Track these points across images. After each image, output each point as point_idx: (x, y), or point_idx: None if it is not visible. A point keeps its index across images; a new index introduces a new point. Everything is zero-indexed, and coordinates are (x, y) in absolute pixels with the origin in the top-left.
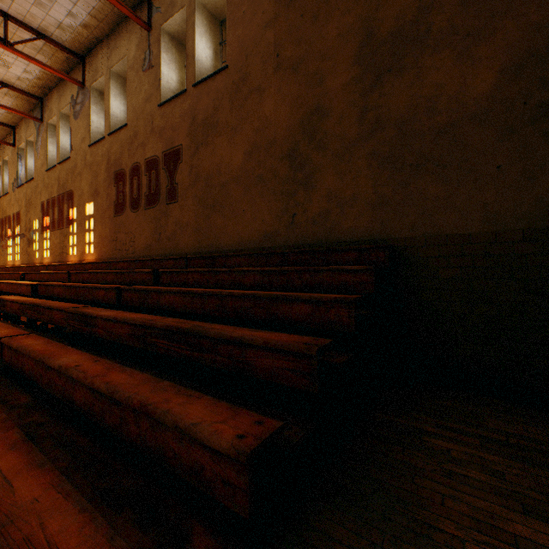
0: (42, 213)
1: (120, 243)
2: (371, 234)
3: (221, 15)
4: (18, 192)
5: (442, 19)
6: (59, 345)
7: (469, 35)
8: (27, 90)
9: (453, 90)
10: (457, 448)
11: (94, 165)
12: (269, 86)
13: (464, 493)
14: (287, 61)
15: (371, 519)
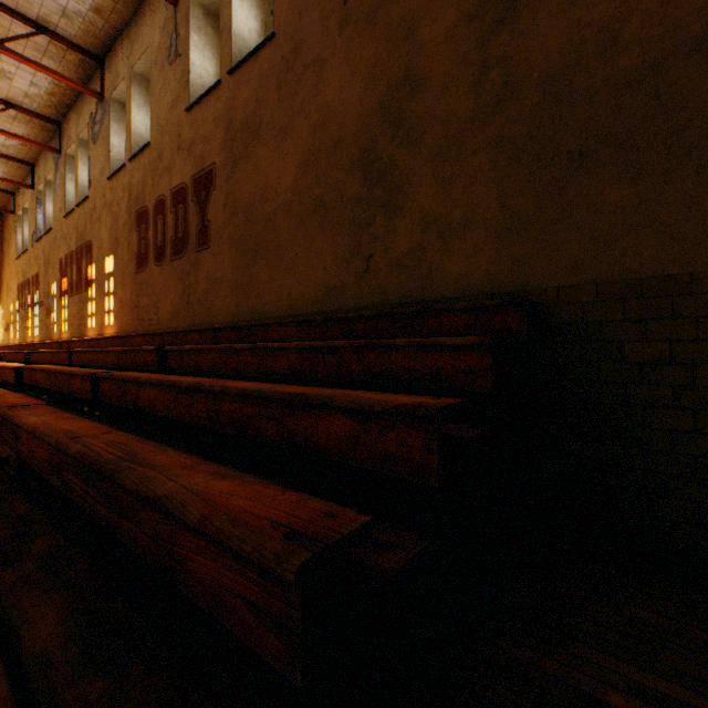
0: (60, 273)
1: (142, 310)
2: (496, 283)
3: None
4: (37, 248)
5: None
6: None
7: None
8: (39, 111)
9: None
10: None
11: (114, 204)
12: (333, 53)
13: None
14: (359, 8)
15: None
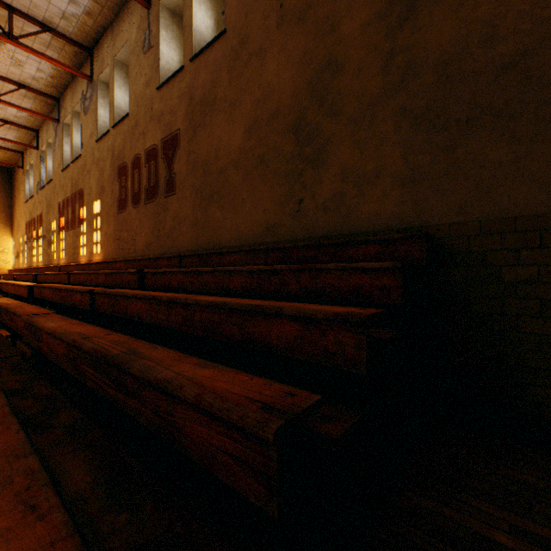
0: (59, 213)
1: (123, 241)
2: (400, 221)
3: None
4: (41, 194)
5: None
6: None
7: None
8: (43, 90)
9: (525, 2)
10: None
11: (101, 160)
12: (272, 45)
13: None
14: (292, 10)
15: None
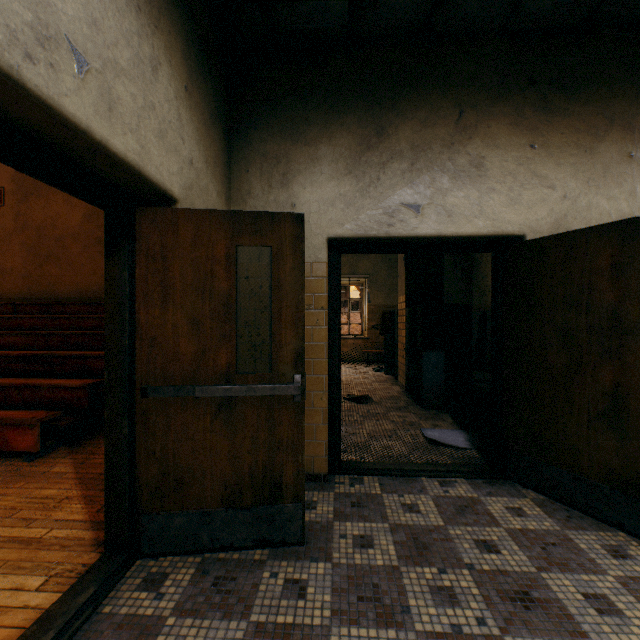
0: None
1: None
2: None
3: None
4: None
5: None
6: None
7: None
8: None
9: None
10: None
11: None
12: None
13: None
14: None
15: None
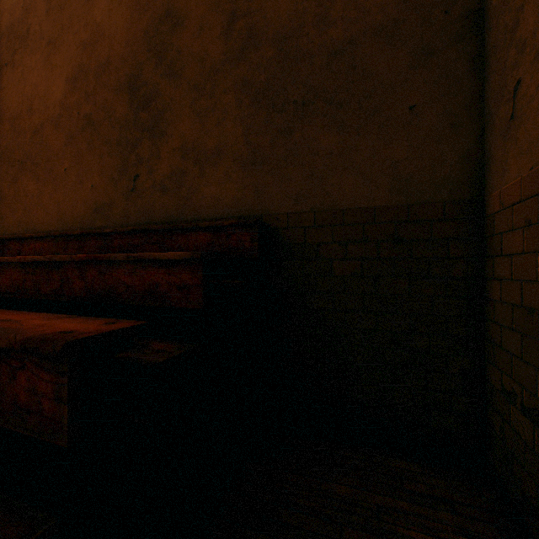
0: None
1: None
2: (242, 208)
3: None
4: None
5: None
6: None
7: None
8: None
9: None
10: None
11: None
12: None
13: None
14: None
15: None
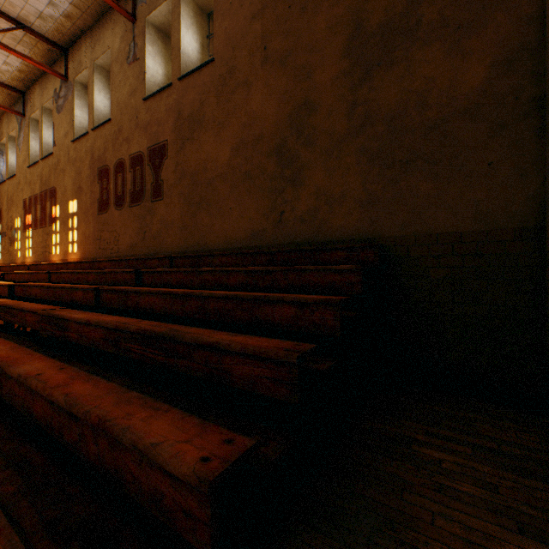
0: (24, 210)
1: (104, 242)
2: (361, 233)
3: (208, 7)
4: None
5: (432, 11)
6: (25, 350)
7: (460, 28)
8: (7, 83)
9: (443, 84)
10: (448, 458)
11: (78, 161)
12: (257, 79)
13: (456, 510)
14: (275, 54)
15: (355, 544)
